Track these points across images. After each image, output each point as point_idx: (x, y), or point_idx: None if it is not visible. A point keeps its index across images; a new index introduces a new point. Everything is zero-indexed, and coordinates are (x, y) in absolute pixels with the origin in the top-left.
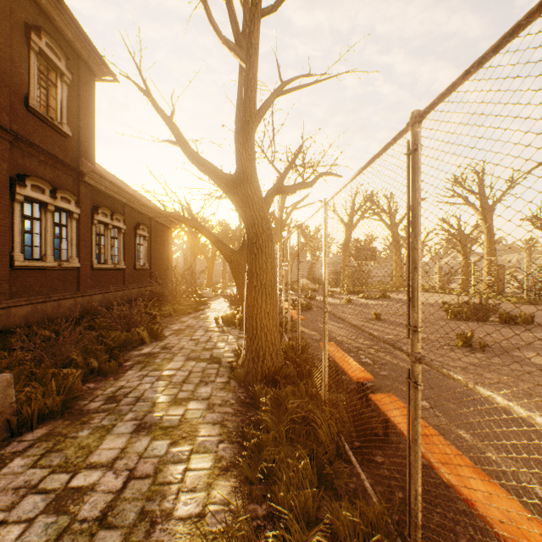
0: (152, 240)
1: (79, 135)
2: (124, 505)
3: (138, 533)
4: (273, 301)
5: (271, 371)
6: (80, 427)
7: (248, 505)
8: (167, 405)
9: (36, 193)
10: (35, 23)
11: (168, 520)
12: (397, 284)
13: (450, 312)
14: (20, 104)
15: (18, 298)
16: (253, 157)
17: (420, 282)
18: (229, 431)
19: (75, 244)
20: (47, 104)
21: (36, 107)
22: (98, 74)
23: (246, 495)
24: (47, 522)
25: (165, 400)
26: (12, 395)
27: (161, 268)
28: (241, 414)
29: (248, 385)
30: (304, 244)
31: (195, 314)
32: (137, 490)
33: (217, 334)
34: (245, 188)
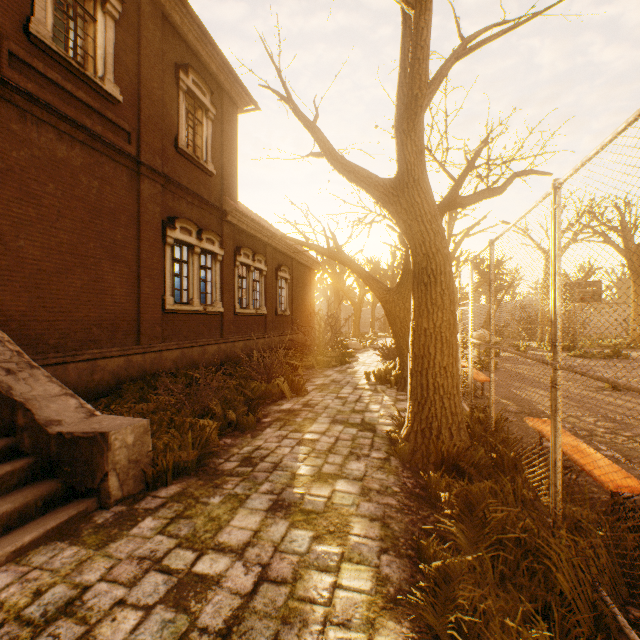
0: (293, 283)
1: (222, 173)
2: (253, 620)
3: None
4: (451, 350)
5: (451, 452)
6: (212, 491)
7: None
8: (309, 479)
9: (184, 235)
10: (183, 62)
11: None
12: (638, 337)
13: None
14: (171, 146)
15: (169, 342)
16: (421, 148)
17: None
18: (394, 535)
19: (219, 287)
20: (194, 144)
21: (184, 147)
22: (240, 105)
23: None
24: (164, 617)
25: (307, 472)
26: (148, 443)
27: (302, 315)
28: (410, 511)
29: (415, 468)
30: (479, 282)
31: (340, 368)
32: (270, 601)
33: (368, 394)
34: (409, 193)
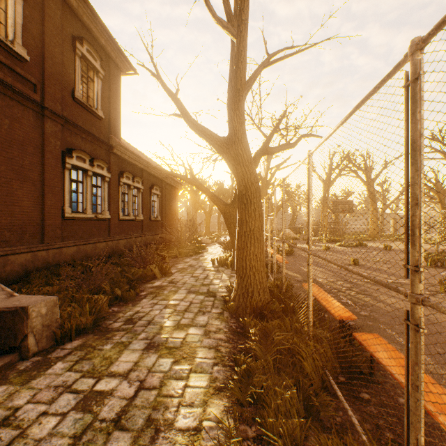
0: (162, 198)
1: (109, 118)
2: (135, 411)
3: (145, 437)
4: (260, 244)
5: (259, 306)
6: (105, 341)
7: (239, 425)
8: (171, 329)
9: (80, 162)
10: (79, 35)
11: (170, 429)
12: (373, 234)
13: (429, 260)
14: (69, 96)
15: (67, 241)
16: (243, 120)
17: (422, 218)
18: (223, 355)
19: (107, 200)
20: (87, 95)
21: (80, 97)
22: (123, 70)
23: (237, 417)
24: (75, 417)
25: (170, 324)
26: (57, 313)
27: (169, 220)
28: (233, 341)
29: (239, 317)
30: (286, 199)
31: (195, 256)
32: (145, 399)
33: (213, 273)
34: (236, 148)
